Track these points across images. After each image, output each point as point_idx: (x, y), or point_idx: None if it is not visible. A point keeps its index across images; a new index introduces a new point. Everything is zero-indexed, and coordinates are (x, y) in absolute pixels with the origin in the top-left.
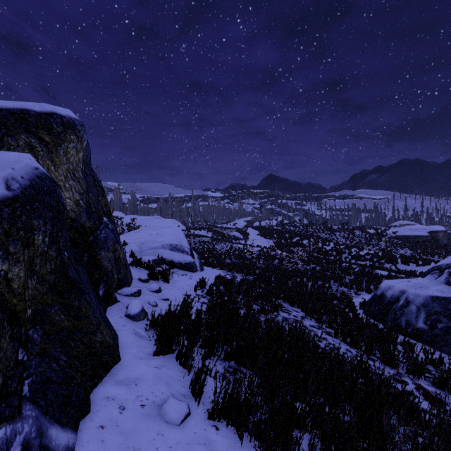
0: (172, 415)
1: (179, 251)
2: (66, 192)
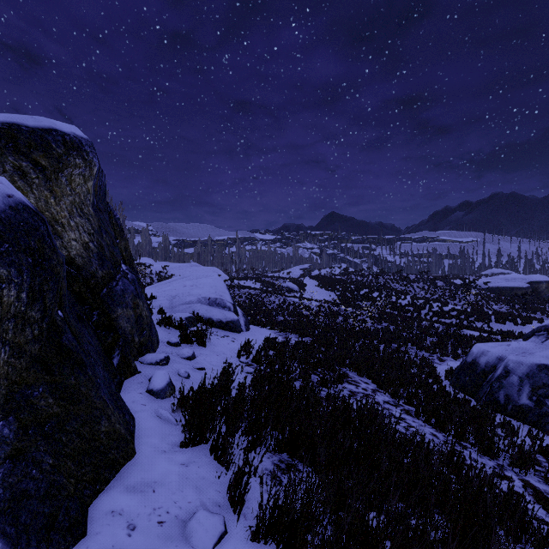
0: (201, 537)
1: (219, 307)
2: (71, 231)
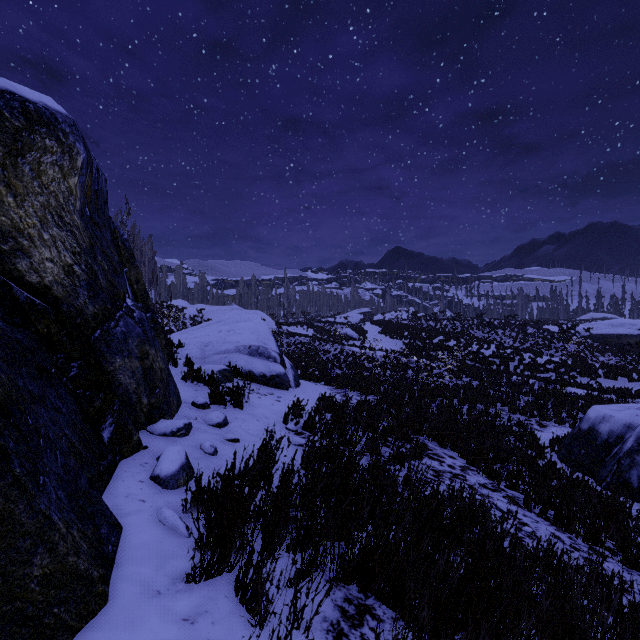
0: None
1: (262, 357)
2: (44, 248)
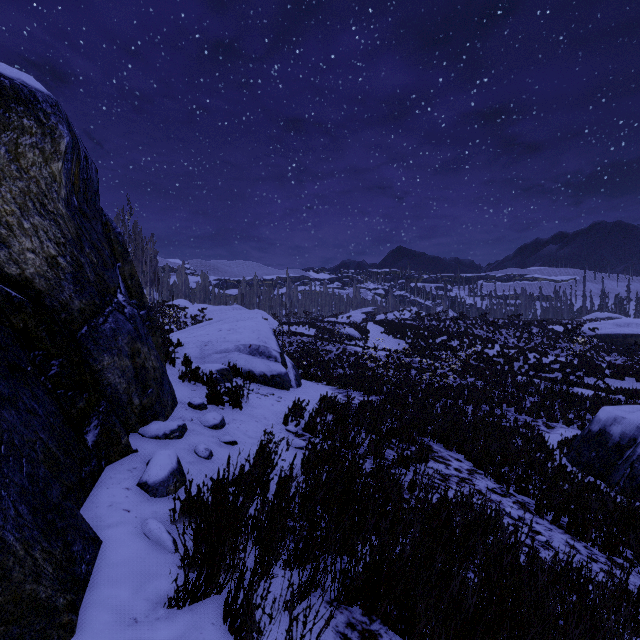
0: None
1: (263, 357)
2: (25, 237)
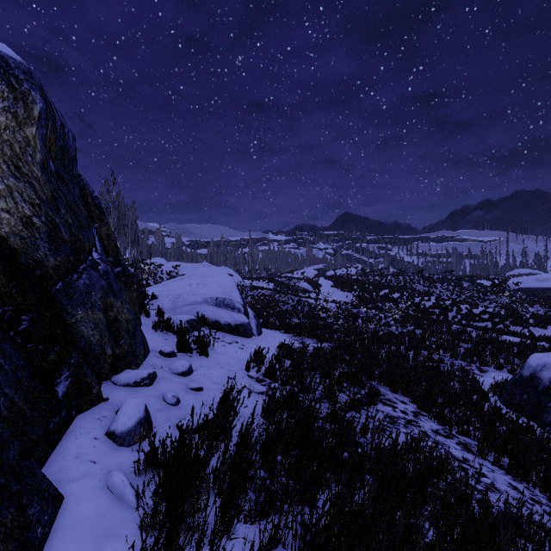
0: None
1: (228, 308)
2: None
